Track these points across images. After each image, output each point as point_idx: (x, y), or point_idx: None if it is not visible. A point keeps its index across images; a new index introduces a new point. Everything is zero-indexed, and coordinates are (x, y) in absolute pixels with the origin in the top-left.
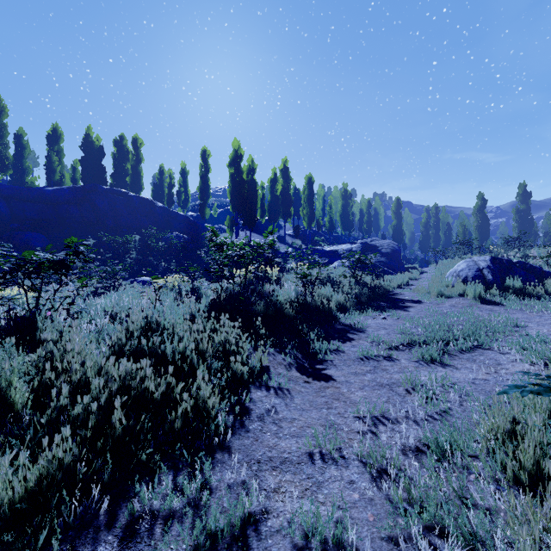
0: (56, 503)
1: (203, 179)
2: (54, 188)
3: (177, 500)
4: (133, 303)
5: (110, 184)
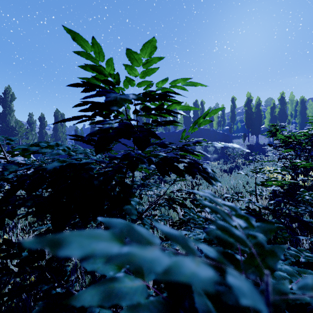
0: None
1: (232, 112)
2: (178, 130)
3: None
4: None
5: (192, 121)
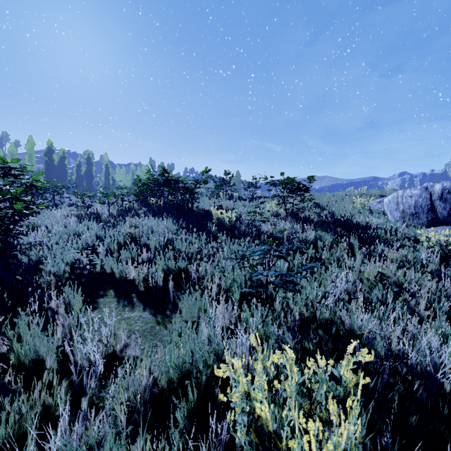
0: None
1: (29, 157)
2: None
3: None
4: None
5: None
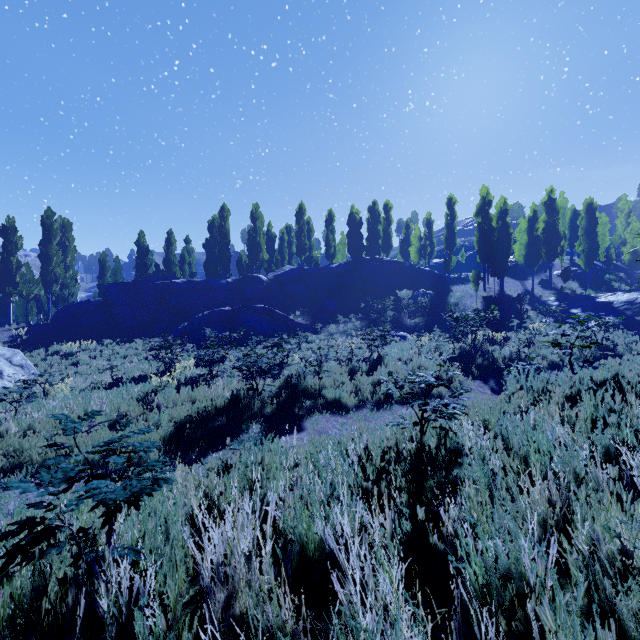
0: (407, 398)
1: (449, 228)
2: (336, 264)
3: (434, 404)
4: (406, 353)
5: (365, 246)
